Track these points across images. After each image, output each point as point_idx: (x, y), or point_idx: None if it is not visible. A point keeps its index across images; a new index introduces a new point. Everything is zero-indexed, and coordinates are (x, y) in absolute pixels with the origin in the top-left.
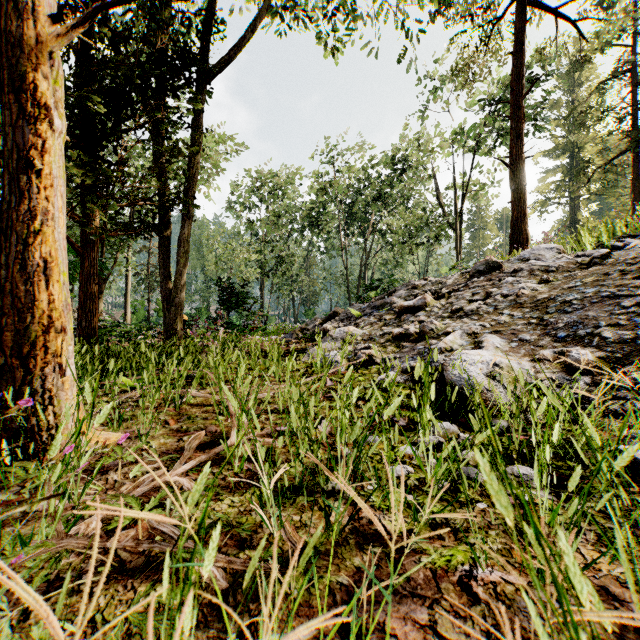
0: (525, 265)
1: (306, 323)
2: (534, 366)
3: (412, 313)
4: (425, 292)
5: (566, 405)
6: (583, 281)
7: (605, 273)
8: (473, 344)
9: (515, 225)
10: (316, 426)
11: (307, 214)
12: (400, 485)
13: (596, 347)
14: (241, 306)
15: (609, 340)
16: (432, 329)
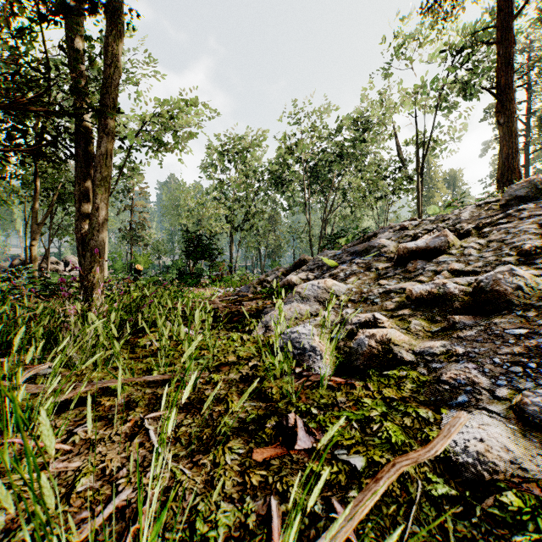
0: None
1: (266, 274)
2: None
3: (422, 259)
4: (427, 231)
5: None
6: None
7: None
8: None
9: (505, 163)
10: None
11: (272, 173)
12: None
13: None
14: (206, 257)
15: None
16: (519, 287)
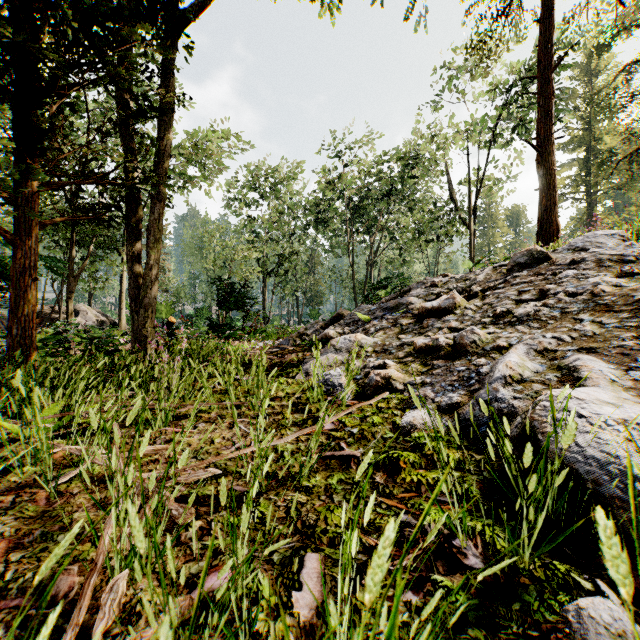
0: (586, 254)
1: (305, 327)
2: None
3: (436, 317)
4: (449, 290)
5: None
6: None
7: None
8: (557, 370)
9: (544, 215)
10: (287, 596)
11: (311, 210)
12: None
13: None
14: (239, 307)
15: None
16: (474, 341)
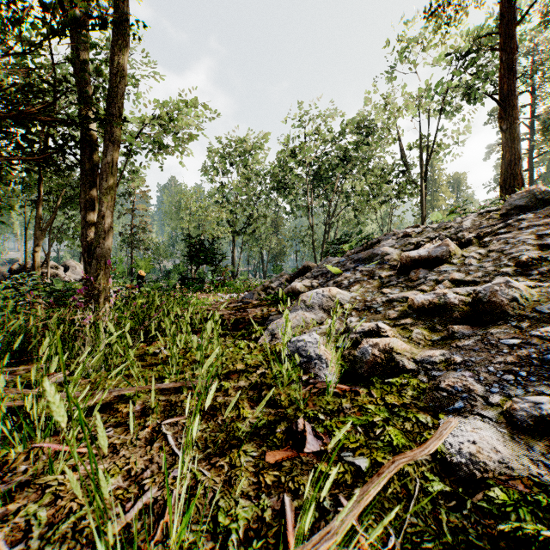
0: None
1: (270, 280)
2: None
3: (425, 267)
4: (429, 239)
5: None
6: None
7: None
8: None
9: (507, 169)
10: None
11: (275, 176)
12: None
13: None
14: (208, 262)
15: None
16: (514, 298)
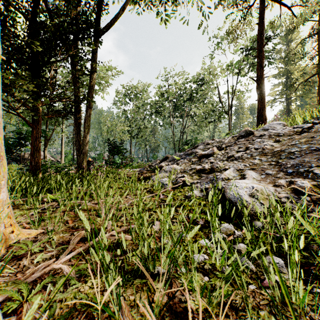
0: (266, 132)
1: (151, 162)
2: (275, 189)
3: (206, 158)
4: (213, 146)
5: None
6: (299, 141)
7: (311, 137)
8: (240, 176)
9: (259, 112)
10: (151, 225)
11: (153, 107)
12: (200, 269)
13: (311, 179)
14: (119, 153)
15: (318, 175)
16: (217, 167)
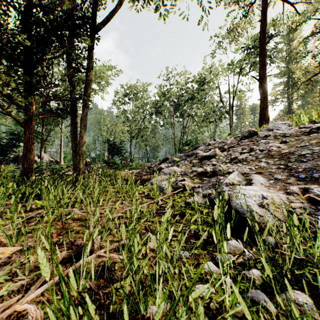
0: (271, 133)
1: (151, 164)
2: (287, 197)
3: (208, 159)
4: (215, 147)
5: (318, 230)
6: (309, 142)
7: None
8: (246, 180)
9: (262, 111)
10: (146, 242)
11: (153, 106)
12: (204, 308)
13: None
14: (119, 154)
15: None
16: (220, 170)
